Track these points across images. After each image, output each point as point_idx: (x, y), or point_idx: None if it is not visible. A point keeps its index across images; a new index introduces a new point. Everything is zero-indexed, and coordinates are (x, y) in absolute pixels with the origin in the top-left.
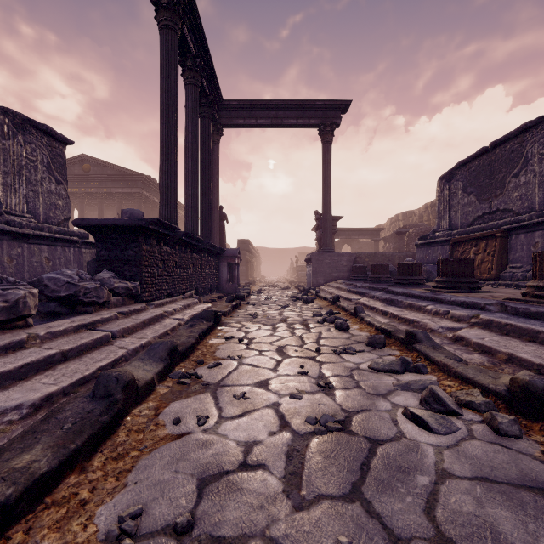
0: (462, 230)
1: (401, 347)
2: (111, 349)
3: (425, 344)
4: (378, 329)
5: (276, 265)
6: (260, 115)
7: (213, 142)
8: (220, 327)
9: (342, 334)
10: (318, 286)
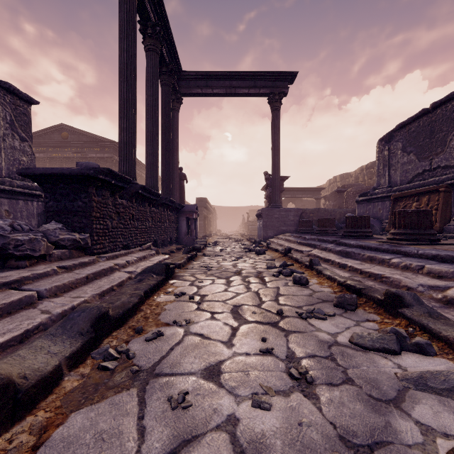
0: (403, 187)
1: (378, 309)
2: (30, 315)
3: (417, 310)
4: (342, 285)
5: (230, 221)
6: (216, 85)
7: (174, 109)
8: (172, 281)
9: (303, 290)
10: (268, 238)
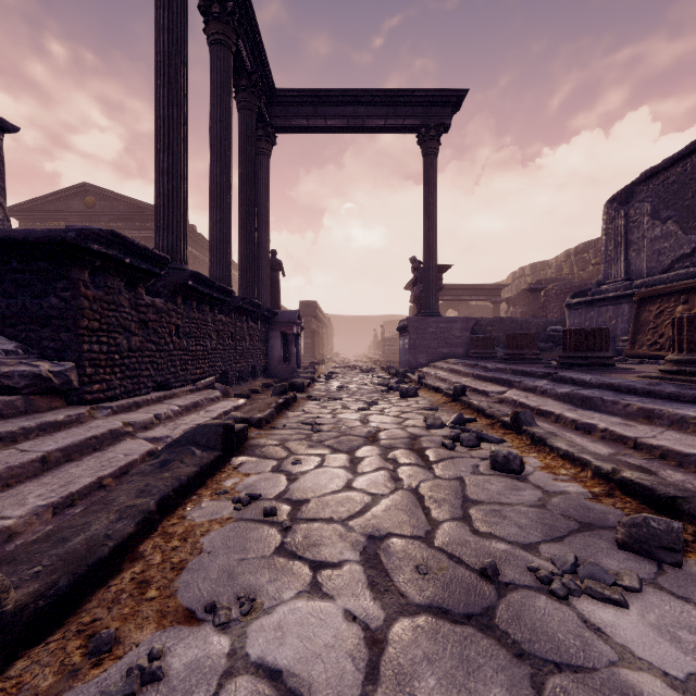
0: (654, 279)
1: None
2: None
3: None
4: (611, 479)
5: (354, 339)
6: (331, 112)
7: (261, 153)
8: (239, 459)
9: (518, 488)
10: (418, 367)
